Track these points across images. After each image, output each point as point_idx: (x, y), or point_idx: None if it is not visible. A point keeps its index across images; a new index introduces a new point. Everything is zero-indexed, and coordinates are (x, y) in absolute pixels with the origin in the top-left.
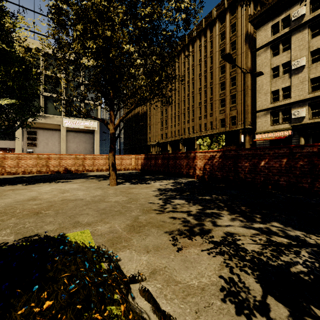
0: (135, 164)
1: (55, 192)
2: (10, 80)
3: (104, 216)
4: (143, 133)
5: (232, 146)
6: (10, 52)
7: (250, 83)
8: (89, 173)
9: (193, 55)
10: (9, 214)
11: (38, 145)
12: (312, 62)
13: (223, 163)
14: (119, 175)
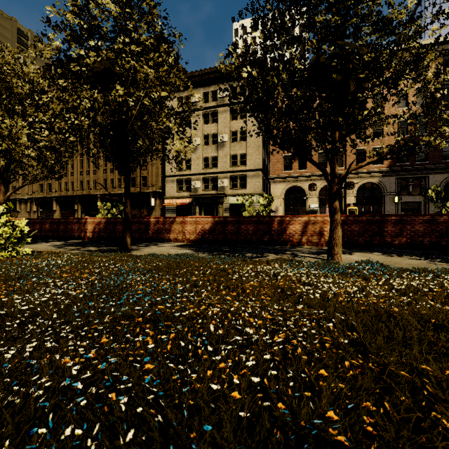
0: None
1: None
2: None
3: None
4: None
5: (144, 209)
6: None
7: (160, 146)
8: None
9: None
10: None
11: None
12: (205, 144)
13: (107, 227)
14: None
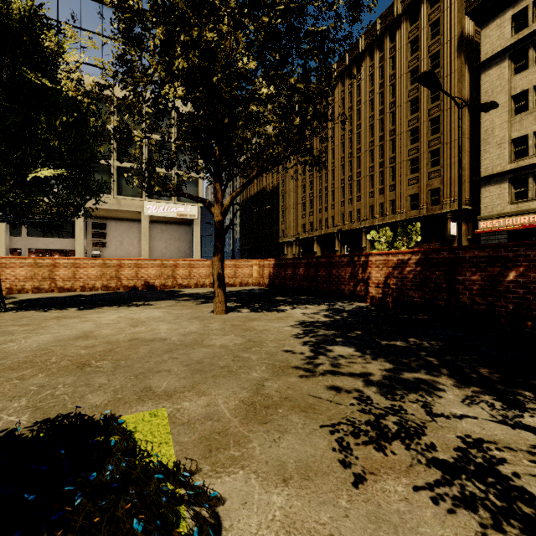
0: (259, 276)
1: (122, 324)
2: (55, 138)
3: (198, 378)
4: (272, 223)
5: (433, 243)
6: (56, 92)
7: (467, 127)
8: (182, 290)
9: (359, 85)
10: (37, 366)
11: (109, 245)
12: None
13: (425, 275)
14: (231, 294)
